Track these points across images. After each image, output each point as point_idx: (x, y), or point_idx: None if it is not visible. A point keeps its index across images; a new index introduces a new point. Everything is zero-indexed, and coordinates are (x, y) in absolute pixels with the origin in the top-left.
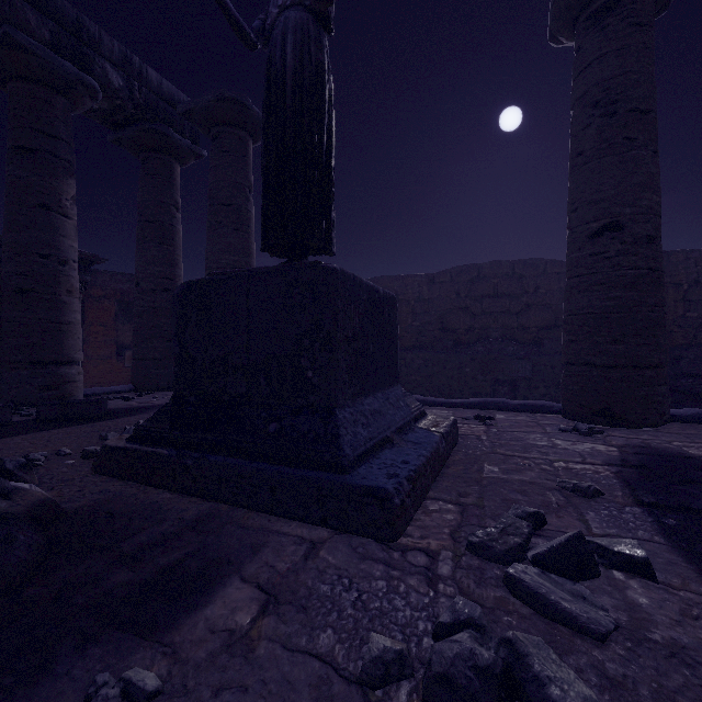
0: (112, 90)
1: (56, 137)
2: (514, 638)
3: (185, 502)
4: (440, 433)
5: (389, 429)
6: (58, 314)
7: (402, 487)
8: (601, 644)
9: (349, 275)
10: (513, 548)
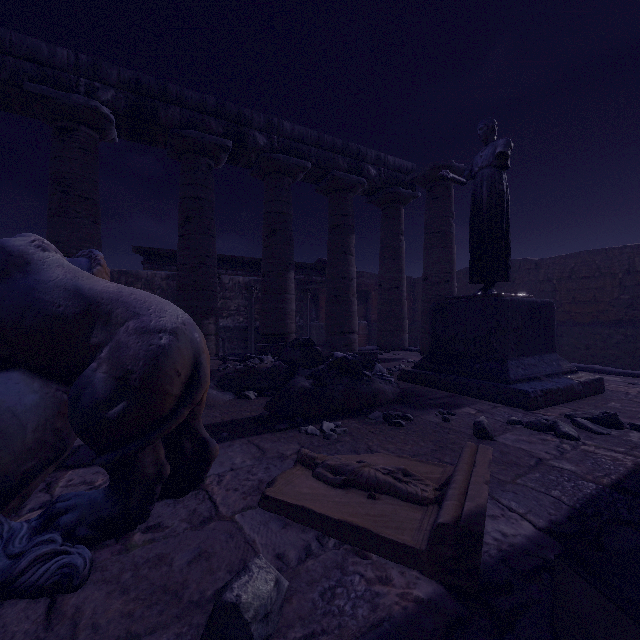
0: (371, 179)
1: (348, 215)
2: (556, 420)
3: (441, 392)
4: (578, 381)
5: (539, 373)
6: (349, 307)
7: (536, 392)
8: (597, 434)
9: (515, 300)
10: (585, 418)
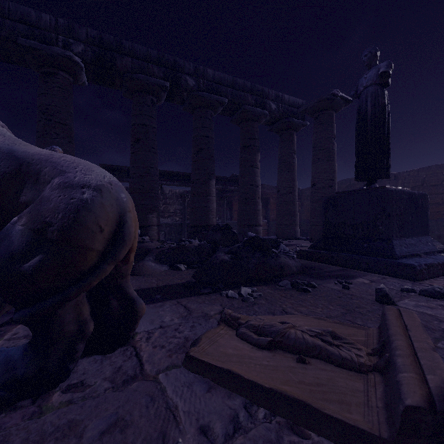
0: (272, 112)
1: (254, 139)
2: None
3: (333, 266)
4: None
5: (419, 251)
6: (256, 207)
7: (421, 265)
8: None
9: (398, 191)
10: None
